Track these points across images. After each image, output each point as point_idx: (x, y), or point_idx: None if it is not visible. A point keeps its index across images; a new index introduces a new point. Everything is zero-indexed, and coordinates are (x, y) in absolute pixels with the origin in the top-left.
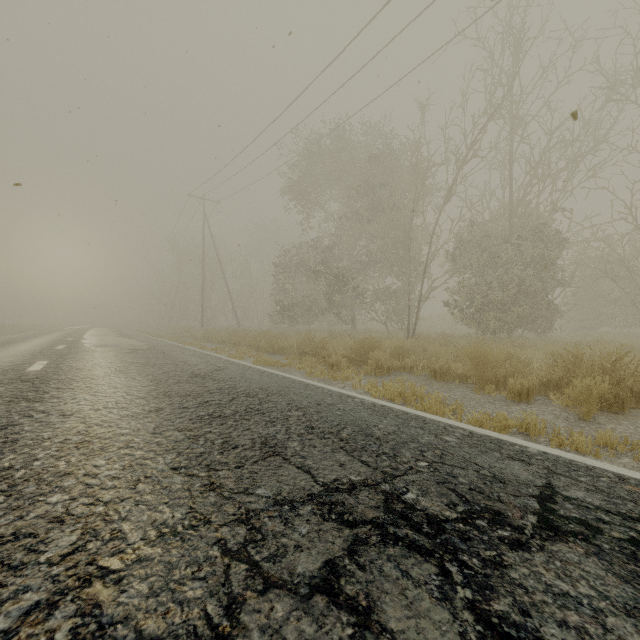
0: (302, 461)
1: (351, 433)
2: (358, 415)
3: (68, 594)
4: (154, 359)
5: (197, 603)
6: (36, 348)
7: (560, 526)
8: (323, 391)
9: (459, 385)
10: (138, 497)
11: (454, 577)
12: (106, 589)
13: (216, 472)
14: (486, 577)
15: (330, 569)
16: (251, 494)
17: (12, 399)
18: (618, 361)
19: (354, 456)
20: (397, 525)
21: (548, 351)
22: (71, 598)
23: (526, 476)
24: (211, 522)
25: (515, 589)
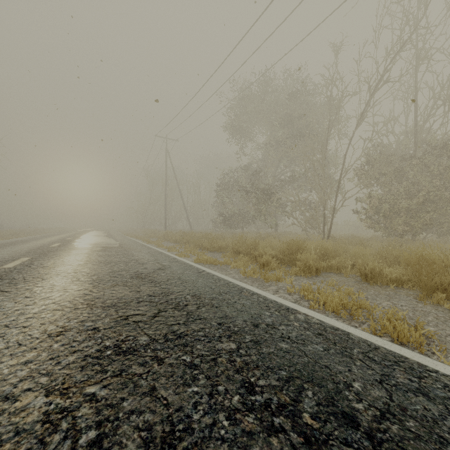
0: None
1: (317, 411)
2: (311, 352)
3: None
4: (114, 257)
5: None
6: (37, 246)
7: None
8: (258, 300)
9: (396, 290)
10: None
11: None
12: None
13: None
14: None
15: None
16: None
17: None
18: None
19: None
20: None
21: None
22: None
23: None
24: None
25: None
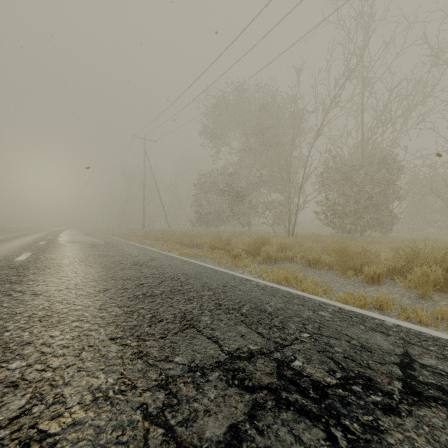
0: (212, 332)
1: (249, 309)
2: (254, 294)
3: None
4: (107, 252)
5: None
6: (25, 244)
7: (422, 391)
8: (228, 276)
9: (327, 271)
10: (81, 364)
11: (339, 442)
12: None
13: (144, 342)
14: (367, 442)
15: (233, 434)
16: (170, 361)
17: None
18: (447, 254)
19: (252, 328)
20: (288, 390)
21: (390, 246)
22: None
23: (387, 346)
24: (137, 387)
25: None
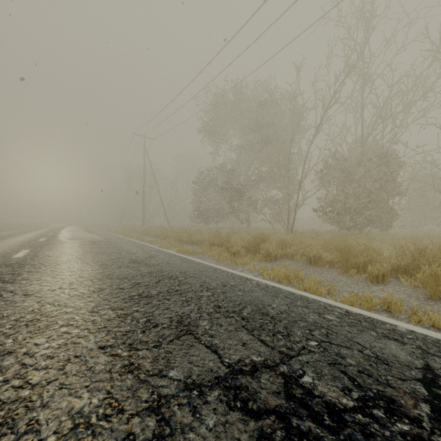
0: (210, 340)
1: (250, 312)
2: (255, 295)
3: None
4: (106, 249)
5: None
6: (25, 240)
7: None
8: (227, 274)
9: (329, 269)
10: (63, 379)
11: None
12: None
13: (136, 352)
14: None
15: None
16: (164, 377)
17: None
18: None
19: (254, 335)
20: (299, 416)
21: (392, 243)
22: None
23: (405, 357)
24: (124, 411)
25: None
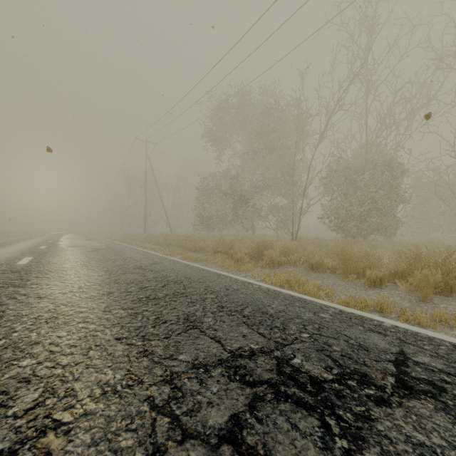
0: (214, 333)
1: (251, 311)
2: (256, 297)
3: (26, 443)
4: (109, 256)
5: (128, 452)
6: (25, 248)
7: (413, 386)
8: (231, 279)
9: (330, 275)
10: (89, 361)
11: (333, 429)
12: (57, 439)
13: (149, 342)
14: (358, 429)
15: (235, 422)
16: (175, 359)
17: (3, 285)
18: (447, 257)
19: (253, 329)
20: (287, 385)
21: (394, 250)
22: (28, 447)
23: (384, 345)
24: (143, 382)
25: (382, 440)
